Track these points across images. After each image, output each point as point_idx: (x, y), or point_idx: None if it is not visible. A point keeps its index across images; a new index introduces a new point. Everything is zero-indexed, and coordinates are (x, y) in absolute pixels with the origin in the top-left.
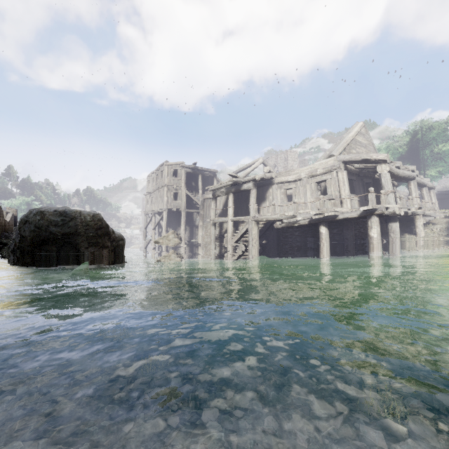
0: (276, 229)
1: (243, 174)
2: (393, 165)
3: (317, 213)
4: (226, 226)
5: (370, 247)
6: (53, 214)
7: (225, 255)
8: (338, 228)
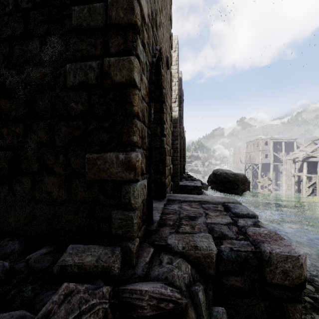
0: None
1: (316, 146)
2: None
3: None
4: (302, 177)
5: None
6: (230, 174)
7: (300, 193)
8: None
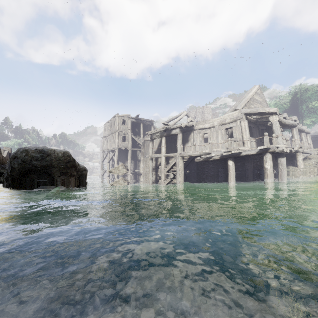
0: (196, 162)
1: (172, 123)
2: (281, 116)
3: (226, 151)
4: (160, 160)
5: (265, 175)
6: (34, 151)
7: (159, 181)
8: (241, 162)
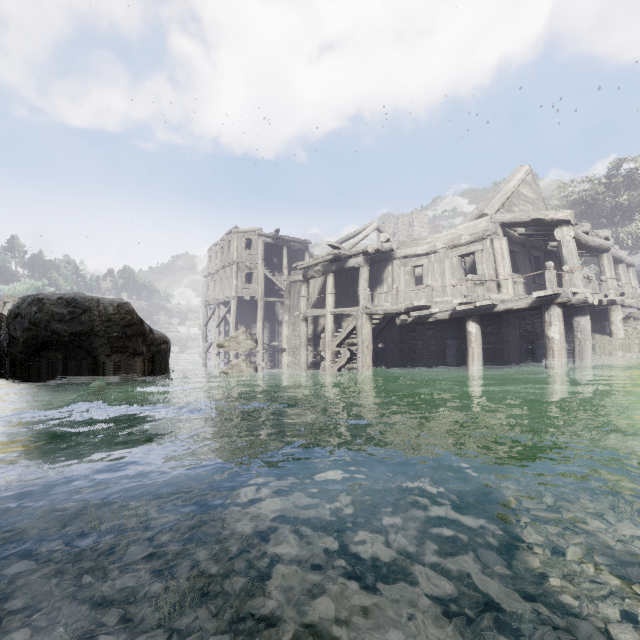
0: (399, 327)
1: (348, 245)
2: (578, 228)
3: (464, 302)
4: (323, 323)
5: (548, 354)
6: (57, 303)
7: (322, 366)
8: (494, 325)
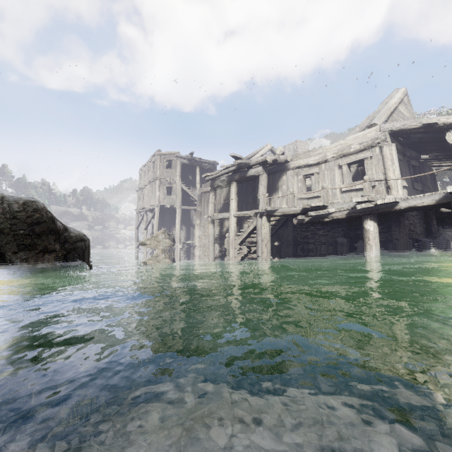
0: (292, 227)
1: None
2: None
3: (364, 200)
4: (227, 225)
5: None
6: None
7: (226, 261)
8: (383, 224)
